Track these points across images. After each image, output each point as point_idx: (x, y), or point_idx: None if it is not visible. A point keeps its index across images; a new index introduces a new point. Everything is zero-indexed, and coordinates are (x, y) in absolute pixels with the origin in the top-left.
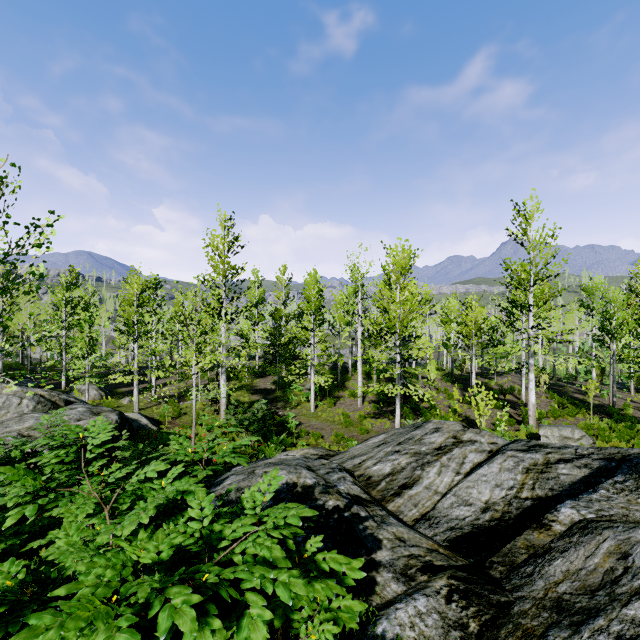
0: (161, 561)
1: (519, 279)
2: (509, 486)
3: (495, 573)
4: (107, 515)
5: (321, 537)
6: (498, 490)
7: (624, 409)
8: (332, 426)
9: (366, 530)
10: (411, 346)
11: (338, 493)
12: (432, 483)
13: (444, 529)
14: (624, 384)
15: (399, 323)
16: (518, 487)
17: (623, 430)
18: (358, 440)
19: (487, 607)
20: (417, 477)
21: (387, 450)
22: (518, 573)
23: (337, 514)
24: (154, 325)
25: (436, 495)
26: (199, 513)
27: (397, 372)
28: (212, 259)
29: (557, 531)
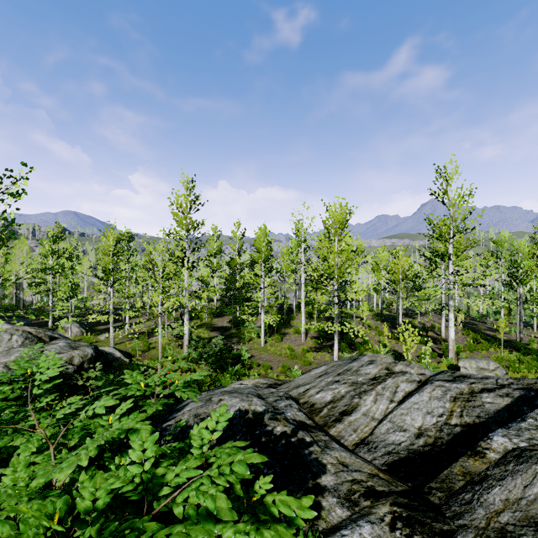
0: (96, 510)
1: (440, 232)
2: (439, 413)
3: (434, 499)
4: (52, 453)
5: (270, 477)
6: (429, 417)
7: (529, 344)
8: (279, 358)
9: (311, 455)
10: (347, 290)
11: (285, 419)
12: (369, 410)
13: (382, 453)
14: (527, 323)
15: (337, 270)
16: (447, 414)
17: (531, 362)
18: (302, 371)
19: (430, 535)
20: (355, 404)
21: (328, 380)
22: (457, 500)
23: (284, 439)
24: (127, 272)
25: (373, 421)
26: (141, 455)
27: (335, 312)
28: (176, 215)
29: (492, 459)
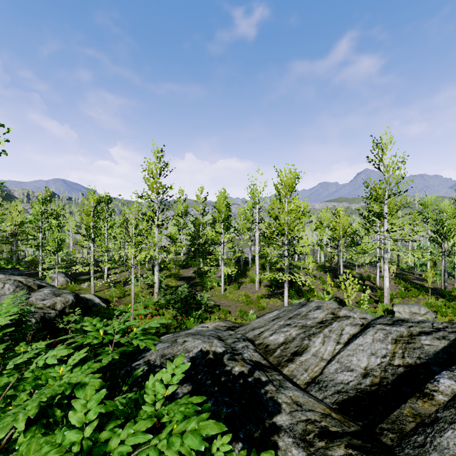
0: None
1: (377, 194)
2: (382, 354)
3: (386, 440)
4: None
5: (229, 437)
6: (374, 358)
7: (453, 291)
8: (237, 304)
9: (267, 394)
10: (296, 244)
11: (243, 360)
12: (318, 351)
13: (332, 392)
14: (449, 273)
15: (287, 227)
16: (390, 355)
17: (455, 307)
18: (256, 315)
19: None
20: (305, 346)
21: (280, 323)
22: (409, 442)
23: (242, 379)
24: (106, 230)
25: (322, 361)
26: (82, 418)
27: (285, 264)
28: (148, 180)
29: (440, 401)
